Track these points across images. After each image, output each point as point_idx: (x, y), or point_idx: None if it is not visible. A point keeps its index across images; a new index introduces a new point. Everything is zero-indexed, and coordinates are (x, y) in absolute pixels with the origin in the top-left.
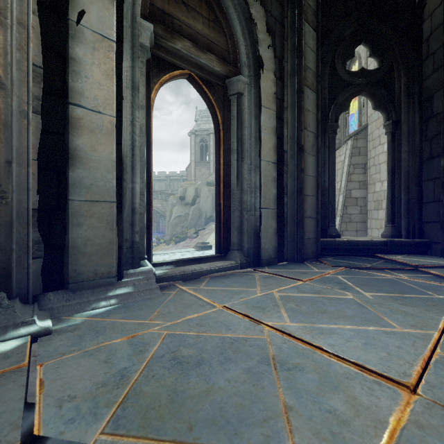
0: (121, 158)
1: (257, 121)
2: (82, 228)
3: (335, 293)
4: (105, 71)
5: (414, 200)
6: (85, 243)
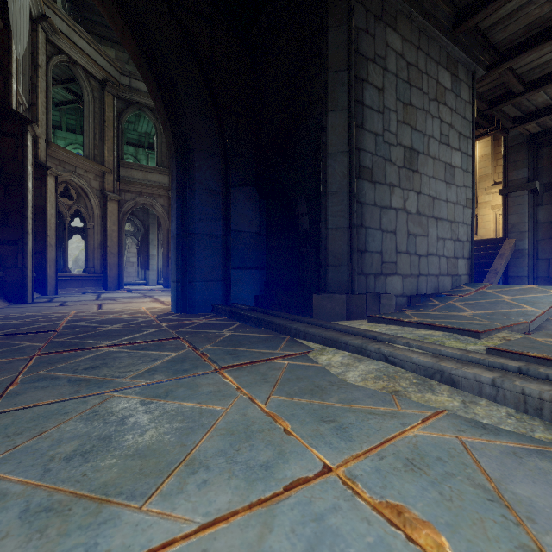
0: None
1: None
2: None
3: None
4: None
5: None
6: None
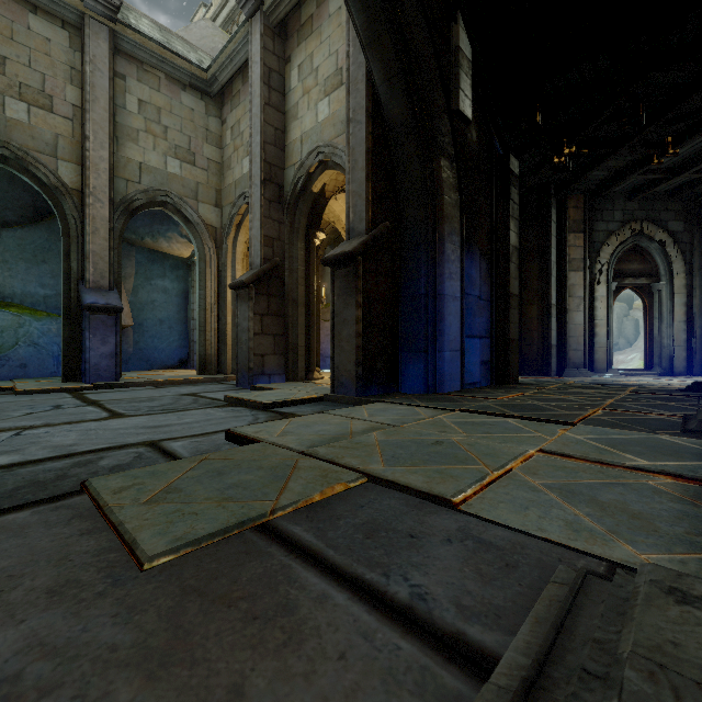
0: (607, 332)
1: (671, 302)
2: (597, 355)
3: None
4: (603, 307)
5: None
6: (598, 359)
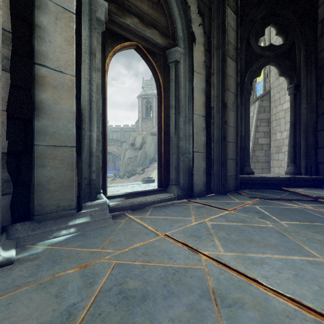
0: (80, 110)
1: (191, 83)
2: (46, 169)
3: (256, 221)
4: (66, 38)
5: (311, 146)
6: (49, 181)
